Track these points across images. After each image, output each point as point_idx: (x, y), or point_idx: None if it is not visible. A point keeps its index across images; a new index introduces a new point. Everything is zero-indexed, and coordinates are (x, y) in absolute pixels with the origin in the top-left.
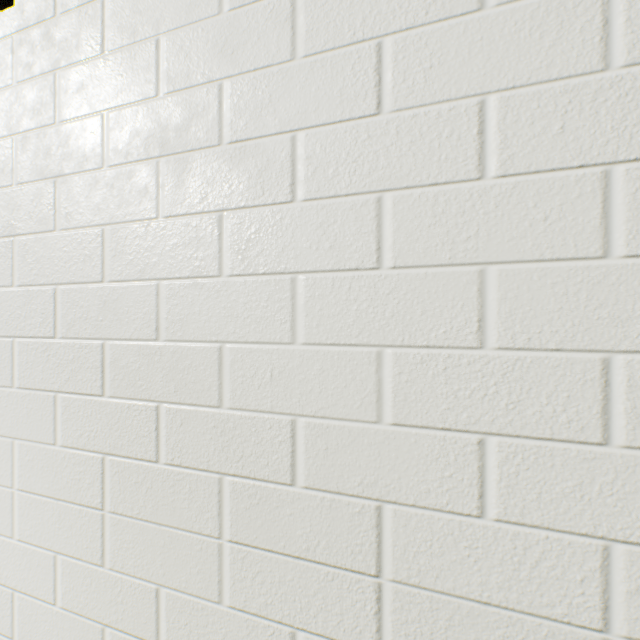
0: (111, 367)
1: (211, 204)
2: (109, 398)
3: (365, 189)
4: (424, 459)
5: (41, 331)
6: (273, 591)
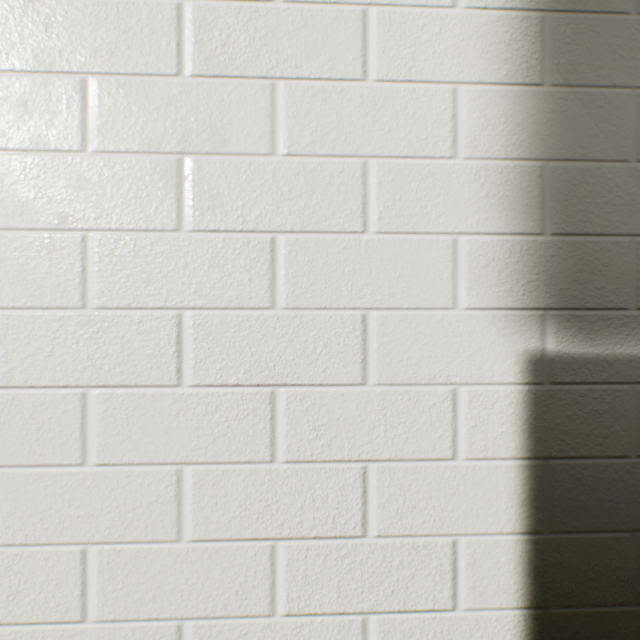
0: None
1: None
2: None
3: None
4: None
5: None
6: None
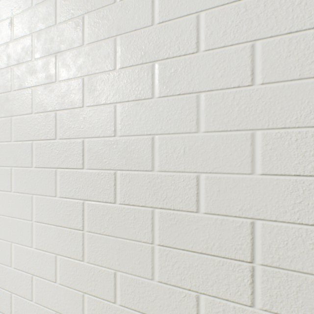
0: (88, 153)
1: (147, 58)
2: (86, 170)
3: (243, 40)
4: (282, 193)
5: (48, 136)
6: (185, 272)
